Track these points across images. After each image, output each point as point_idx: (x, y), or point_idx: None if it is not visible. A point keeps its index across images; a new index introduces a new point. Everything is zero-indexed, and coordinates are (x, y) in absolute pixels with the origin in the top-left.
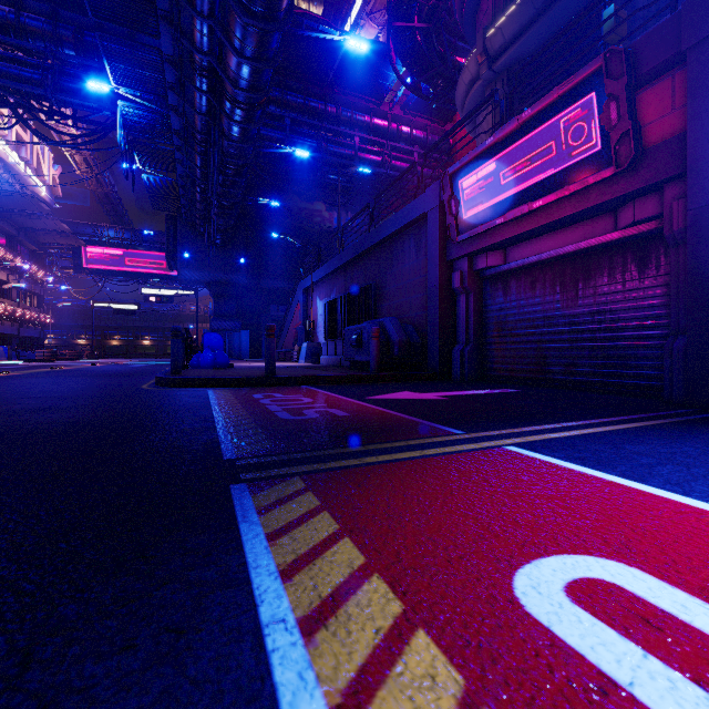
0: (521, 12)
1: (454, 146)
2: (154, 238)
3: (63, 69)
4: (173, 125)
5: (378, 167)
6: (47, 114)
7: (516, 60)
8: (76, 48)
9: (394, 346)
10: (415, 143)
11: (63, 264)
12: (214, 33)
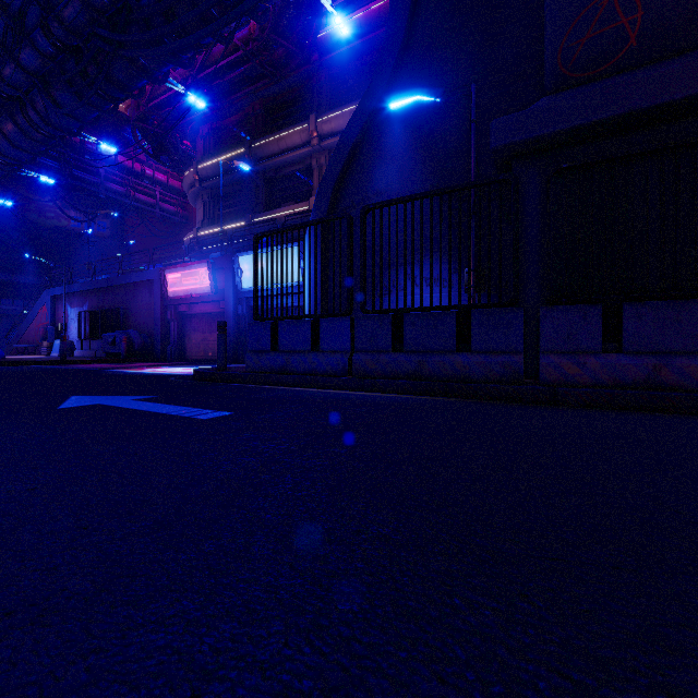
0: (215, 168)
1: None
2: None
3: None
4: None
5: (123, 198)
6: None
7: (215, 186)
8: None
9: (136, 345)
10: (158, 183)
11: None
12: None
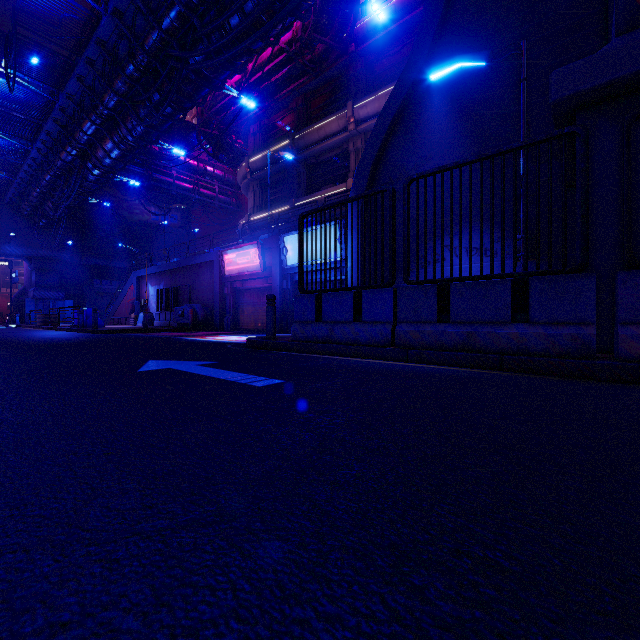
0: (263, 160)
1: None
2: None
3: None
4: (32, 155)
5: (190, 193)
6: None
7: (264, 177)
8: None
9: (200, 316)
10: (217, 179)
11: None
12: (92, 139)
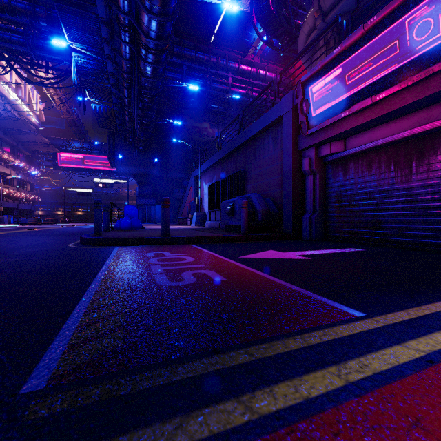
0: None
1: (294, 83)
2: (102, 147)
3: (39, 35)
4: (108, 69)
5: (244, 97)
6: (29, 64)
7: (342, 13)
8: (47, 21)
9: (258, 214)
10: (269, 81)
11: (47, 164)
12: None
